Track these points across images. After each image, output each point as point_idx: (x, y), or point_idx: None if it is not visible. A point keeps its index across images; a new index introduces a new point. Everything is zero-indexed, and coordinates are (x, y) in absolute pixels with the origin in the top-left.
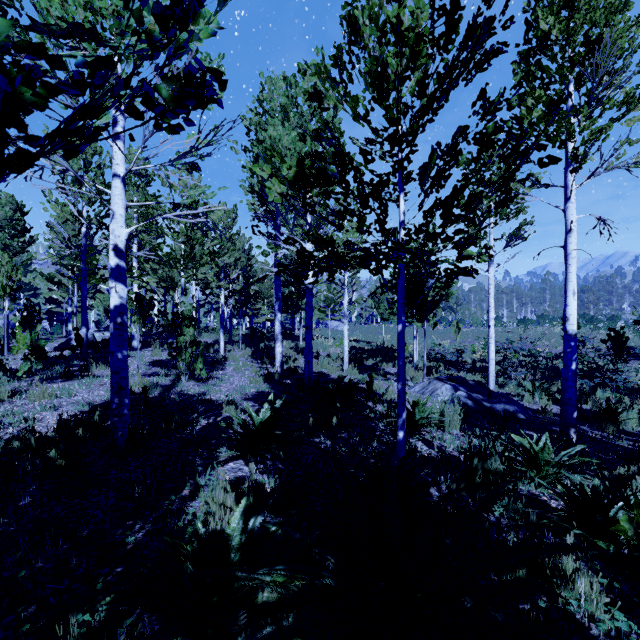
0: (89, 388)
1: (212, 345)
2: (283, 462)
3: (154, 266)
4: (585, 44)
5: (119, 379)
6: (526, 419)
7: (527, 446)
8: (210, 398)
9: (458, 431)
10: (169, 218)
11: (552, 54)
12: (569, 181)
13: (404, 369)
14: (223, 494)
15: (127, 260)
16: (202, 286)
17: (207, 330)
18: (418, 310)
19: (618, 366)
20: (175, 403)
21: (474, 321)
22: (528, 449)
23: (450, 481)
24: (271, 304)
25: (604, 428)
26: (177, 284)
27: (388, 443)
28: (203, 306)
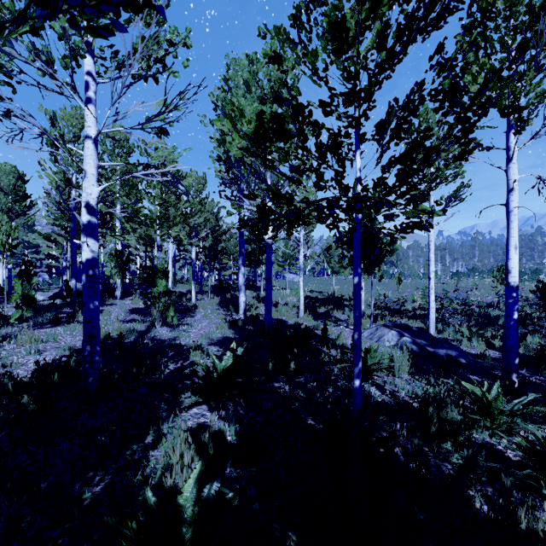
0: (73, 333)
1: (185, 294)
2: (244, 407)
3: (133, 226)
4: (528, 13)
5: (90, 328)
6: (467, 363)
7: (478, 394)
8: (179, 343)
9: (407, 375)
10: (137, 177)
11: (496, 24)
12: (511, 143)
13: (360, 320)
14: (183, 445)
15: (112, 221)
16: (175, 243)
17: (181, 281)
18: (366, 264)
19: (543, 314)
20: (148, 348)
21: (412, 274)
22: (480, 397)
23: (405, 428)
24: (236, 259)
25: (541, 372)
26: (153, 241)
27: (343, 388)
28: (178, 261)
